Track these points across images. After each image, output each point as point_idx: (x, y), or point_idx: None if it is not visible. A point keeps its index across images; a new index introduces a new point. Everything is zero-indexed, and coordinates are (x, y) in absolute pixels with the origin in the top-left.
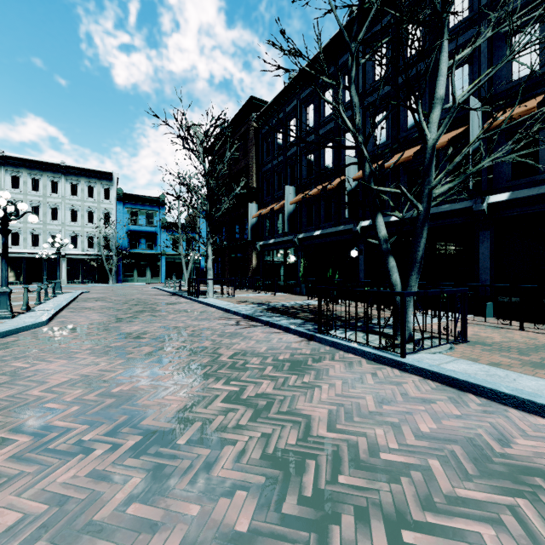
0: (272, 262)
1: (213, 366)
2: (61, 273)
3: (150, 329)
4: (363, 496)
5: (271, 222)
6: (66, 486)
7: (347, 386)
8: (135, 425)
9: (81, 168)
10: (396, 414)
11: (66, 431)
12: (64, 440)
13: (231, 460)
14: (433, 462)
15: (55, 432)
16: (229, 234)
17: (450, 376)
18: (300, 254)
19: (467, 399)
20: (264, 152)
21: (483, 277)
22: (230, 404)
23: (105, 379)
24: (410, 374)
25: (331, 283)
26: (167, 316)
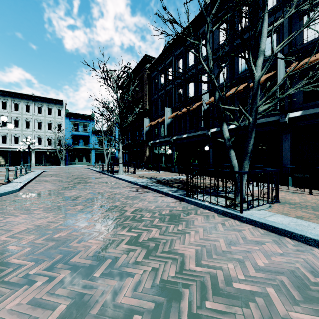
0: (158, 153)
1: (120, 219)
2: (32, 160)
3: (82, 194)
4: (224, 318)
5: (157, 129)
6: (12, 312)
7: (207, 232)
8: (67, 262)
9: (44, 97)
10: (240, 252)
11: (19, 266)
12: (16, 274)
13: (130, 289)
14: (270, 290)
15: (11, 267)
16: (132, 136)
17: (273, 226)
18: (174, 148)
19: (285, 241)
20: (153, 87)
21: (285, 162)
22: (131, 245)
23: (50, 228)
24: (245, 223)
25: (193, 165)
26: (94, 186)
